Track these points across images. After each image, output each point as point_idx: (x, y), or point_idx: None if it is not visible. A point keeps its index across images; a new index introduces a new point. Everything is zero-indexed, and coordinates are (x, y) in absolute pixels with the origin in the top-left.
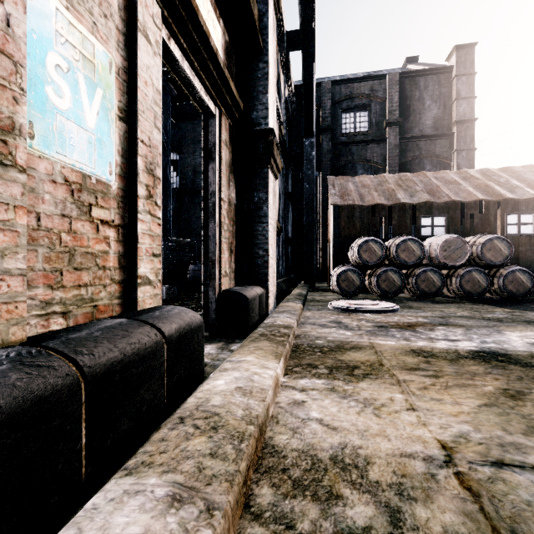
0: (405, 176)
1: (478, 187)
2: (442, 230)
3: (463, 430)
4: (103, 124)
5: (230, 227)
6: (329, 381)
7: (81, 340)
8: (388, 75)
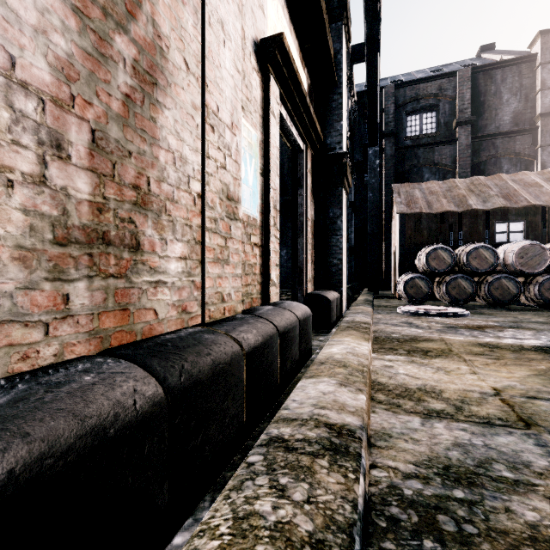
0: (478, 180)
1: None
2: (520, 236)
3: (511, 384)
4: (254, 181)
5: (311, 240)
6: (408, 357)
7: (266, 314)
8: (458, 72)
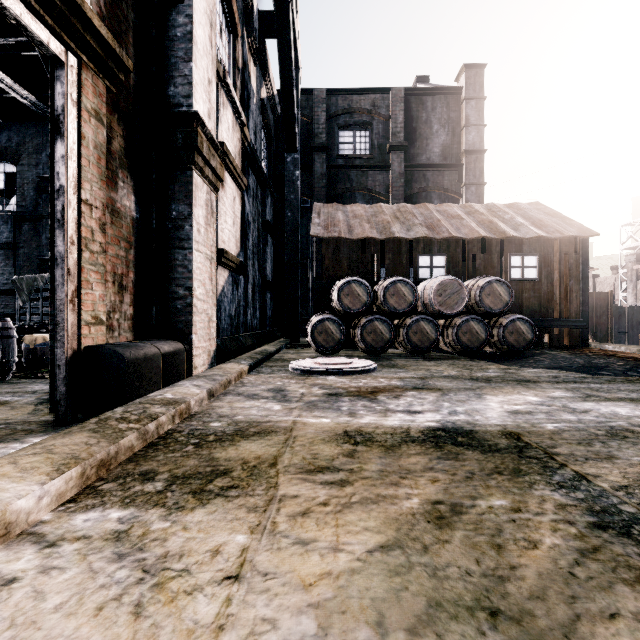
0: (405, 207)
1: (482, 223)
2: (442, 272)
3: (293, 635)
4: None
5: (120, 250)
6: (137, 512)
7: None
8: (392, 89)
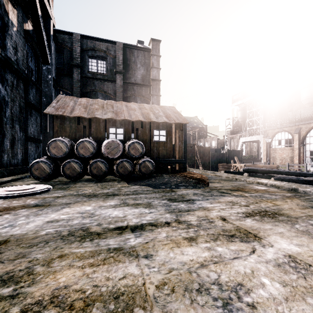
0: (110, 102)
1: (144, 113)
2: (122, 136)
3: None
4: None
5: None
6: None
7: None
8: (116, 42)
